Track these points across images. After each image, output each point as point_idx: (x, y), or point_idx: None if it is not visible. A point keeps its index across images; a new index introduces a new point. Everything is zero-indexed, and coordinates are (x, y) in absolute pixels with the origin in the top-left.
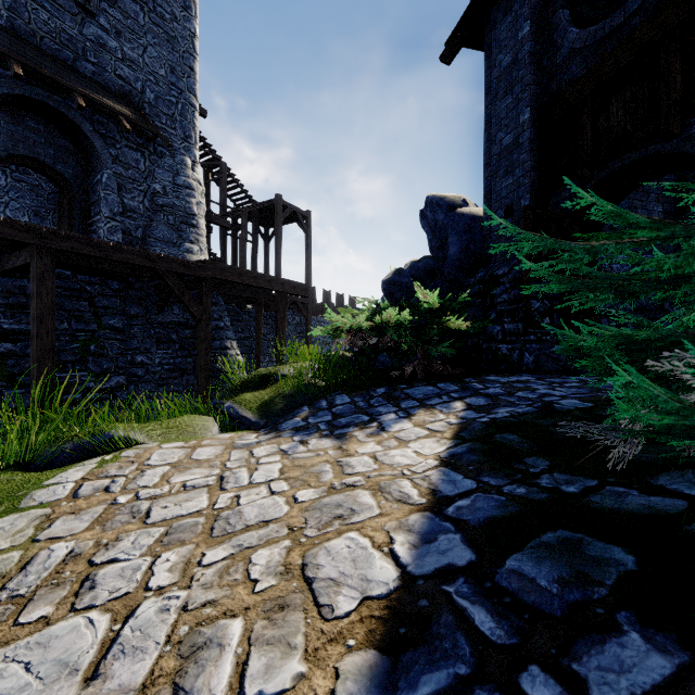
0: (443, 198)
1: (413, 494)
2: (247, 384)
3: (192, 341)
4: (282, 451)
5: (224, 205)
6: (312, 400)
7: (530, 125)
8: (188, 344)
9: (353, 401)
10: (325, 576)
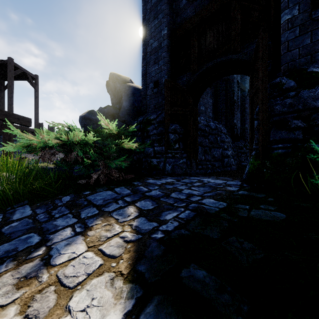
0: (119, 76)
1: None
2: None
3: None
4: None
5: None
6: None
7: (167, 37)
8: None
9: (34, 213)
10: None
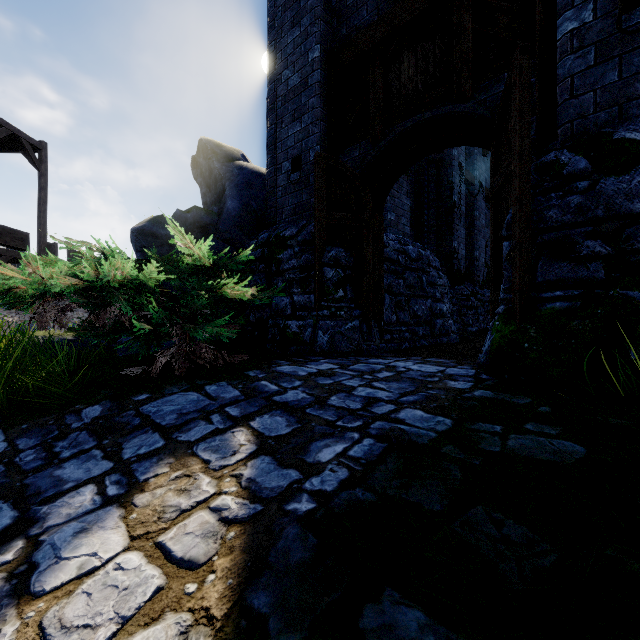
0: (220, 146)
1: None
2: None
3: None
4: None
5: None
6: None
7: (320, 65)
8: None
9: (11, 448)
10: None
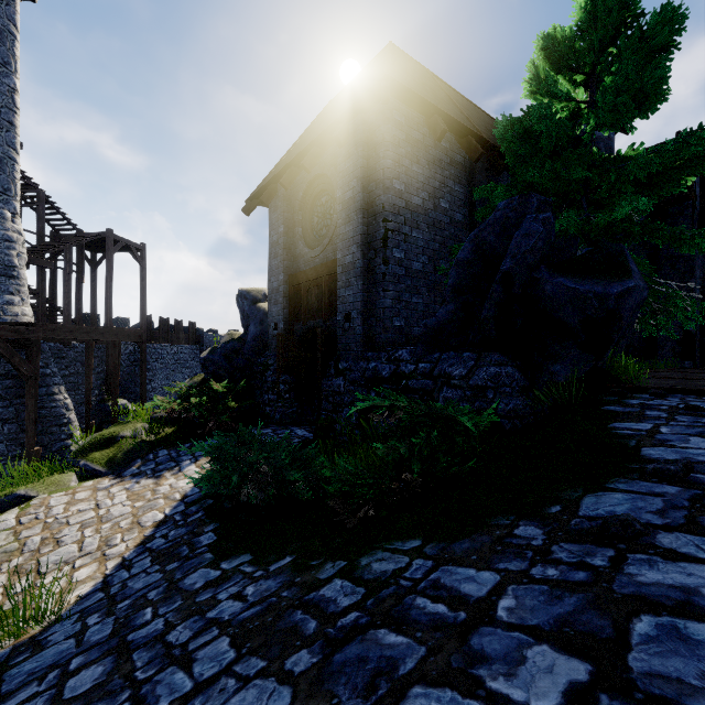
0: (250, 292)
1: (178, 497)
2: (95, 446)
3: (14, 390)
4: (127, 488)
5: (42, 235)
6: (144, 454)
7: (284, 283)
8: (9, 394)
9: (170, 453)
10: (144, 521)
